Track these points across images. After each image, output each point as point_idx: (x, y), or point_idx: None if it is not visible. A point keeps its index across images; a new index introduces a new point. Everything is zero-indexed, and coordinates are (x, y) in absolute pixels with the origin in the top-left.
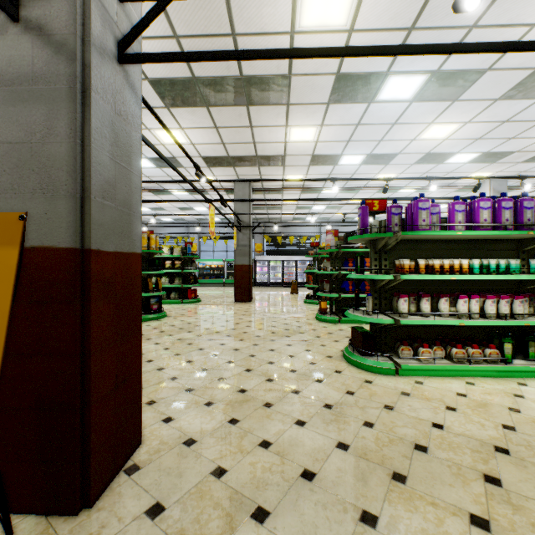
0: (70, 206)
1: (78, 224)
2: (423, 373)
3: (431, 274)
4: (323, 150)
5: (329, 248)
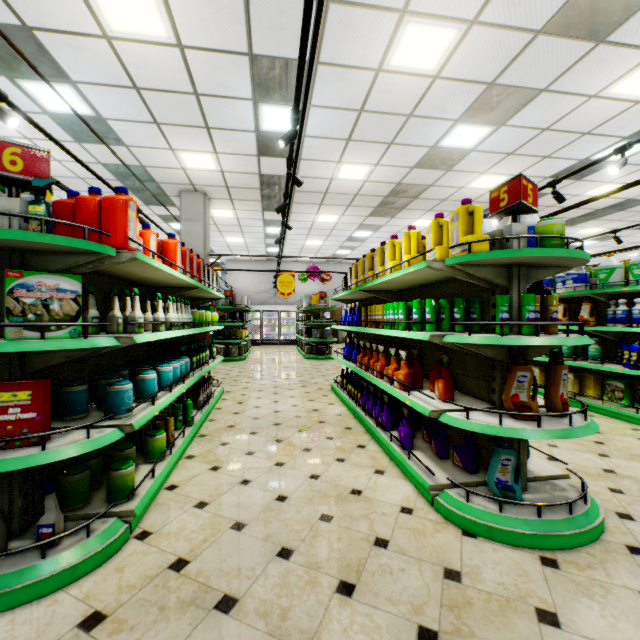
0: None
1: None
2: None
3: None
4: None
5: None
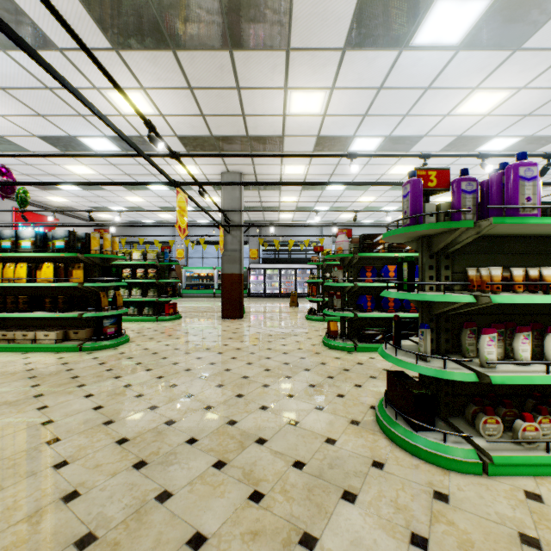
0: None
1: None
2: (530, 469)
3: (534, 293)
4: (332, 129)
5: (341, 253)
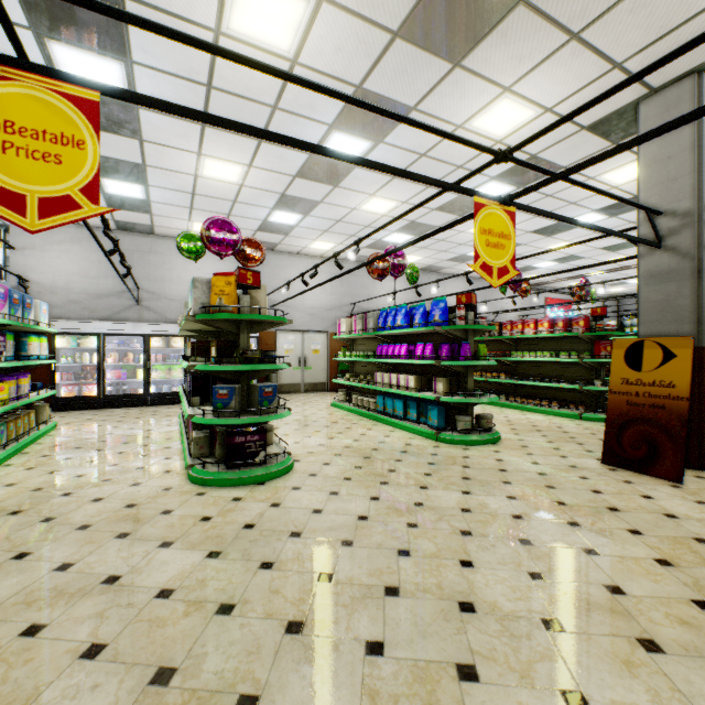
0: (690, 327)
1: (695, 335)
2: None
3: None
4: None
5: None
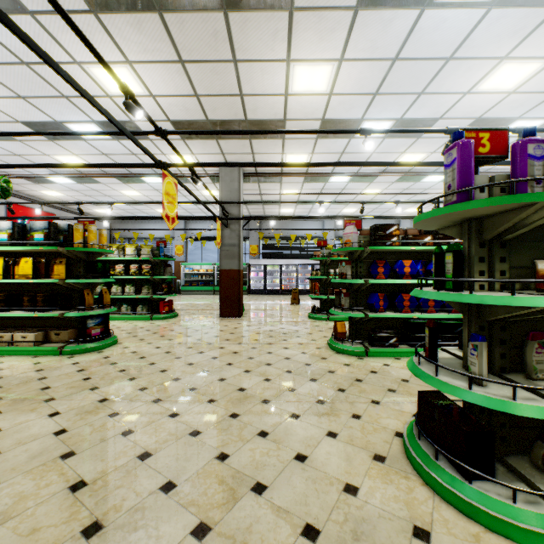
0: None
1: None
2: None
3: None
4: (338, 111)
5: (350, 246)
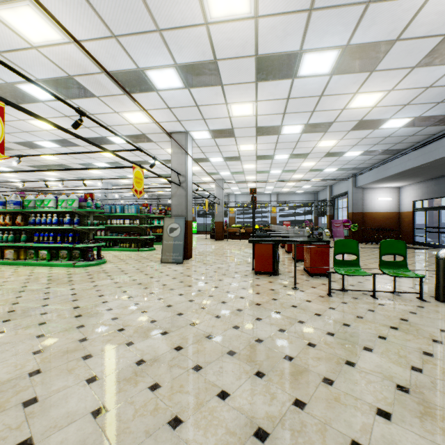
0: None
1: None
2: None
3: None
4: (115, 175)
5: None
